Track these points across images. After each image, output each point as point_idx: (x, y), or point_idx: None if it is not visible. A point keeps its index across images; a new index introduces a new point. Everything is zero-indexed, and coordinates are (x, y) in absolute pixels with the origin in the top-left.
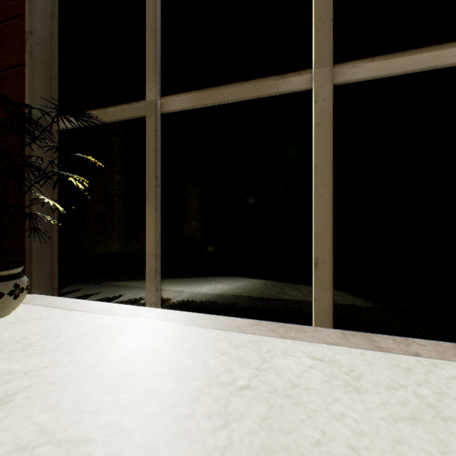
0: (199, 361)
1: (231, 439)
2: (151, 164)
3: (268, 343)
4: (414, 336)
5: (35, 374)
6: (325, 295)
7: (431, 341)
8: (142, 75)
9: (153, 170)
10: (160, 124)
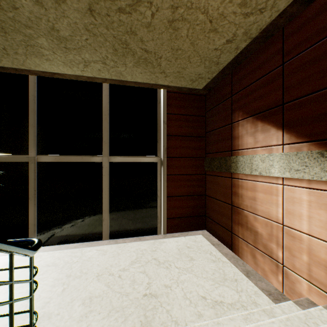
0: (62, 260)
1: (73, 270)
2: (32, 185)
3: (85, 249)
4: (132, 236)
5: (2, 278)
6: (107, 229)
7: (132, 237)
8: (26, 143)
9: (33, 187)
10: (37, 166)
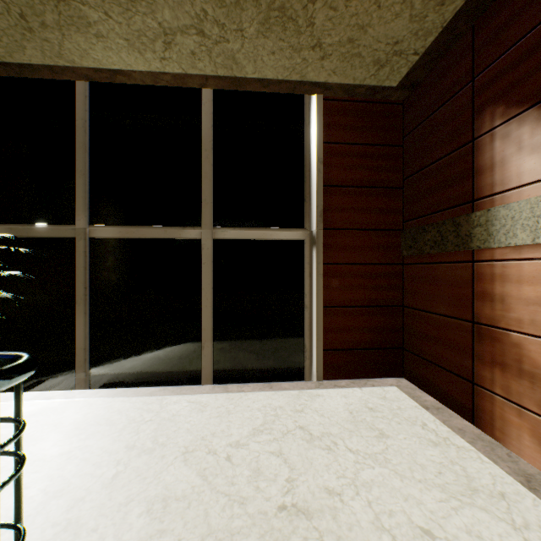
0: (125, 415)
1: (140, 437)
2: (81, 278)
3: (168, 399)
4: (255, 382)
5: None
6: (209, 365)
7: (255, 383)
8: (71, 204)
9: (83, 283)
10: (89, 245)
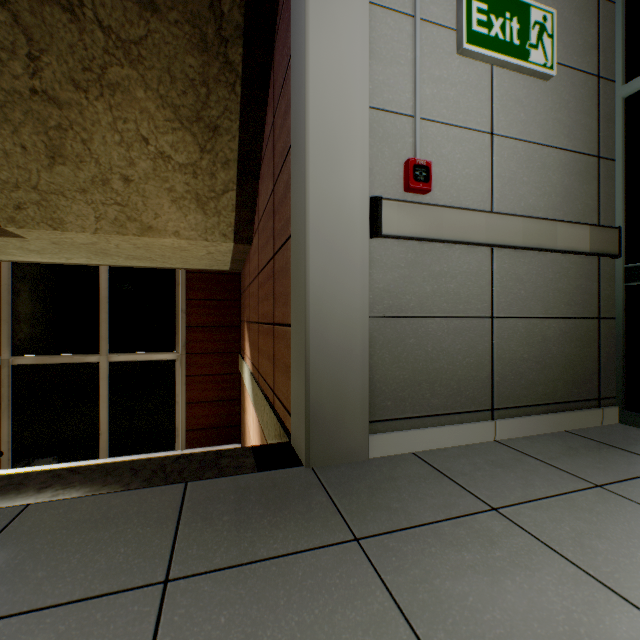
0: None
1: None
2: (6, 393)
3: None
4: (141, 454)
5: None
6: (106, 446)
7: (138, 455)
8: None
9: (7, 396)
10: (12, 370)
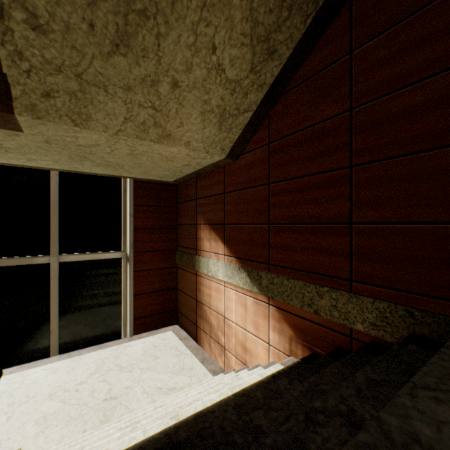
0: None
1: (16, 398)
2: None
3: (27, 372)
4: (90, 346)
5: None
6: (56, 343)
7: (91, 347)
8: None
9: None
10: None
